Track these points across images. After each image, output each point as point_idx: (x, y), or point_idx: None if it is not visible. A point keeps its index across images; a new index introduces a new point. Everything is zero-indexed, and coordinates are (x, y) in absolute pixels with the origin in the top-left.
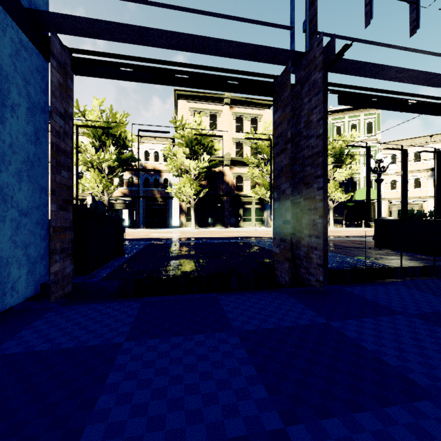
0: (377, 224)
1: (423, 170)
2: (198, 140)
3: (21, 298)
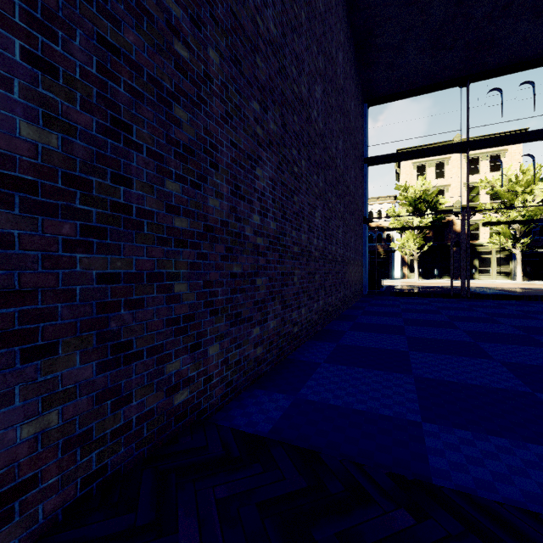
0: None
1: None
2: (421, 198)
3: (367, 293)
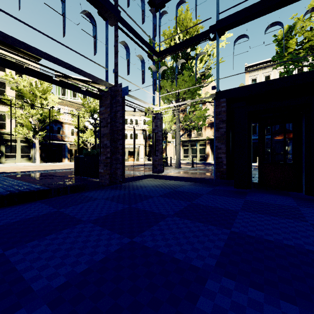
0: (74, 160)
1: (139, 130)
2: None
3: None
